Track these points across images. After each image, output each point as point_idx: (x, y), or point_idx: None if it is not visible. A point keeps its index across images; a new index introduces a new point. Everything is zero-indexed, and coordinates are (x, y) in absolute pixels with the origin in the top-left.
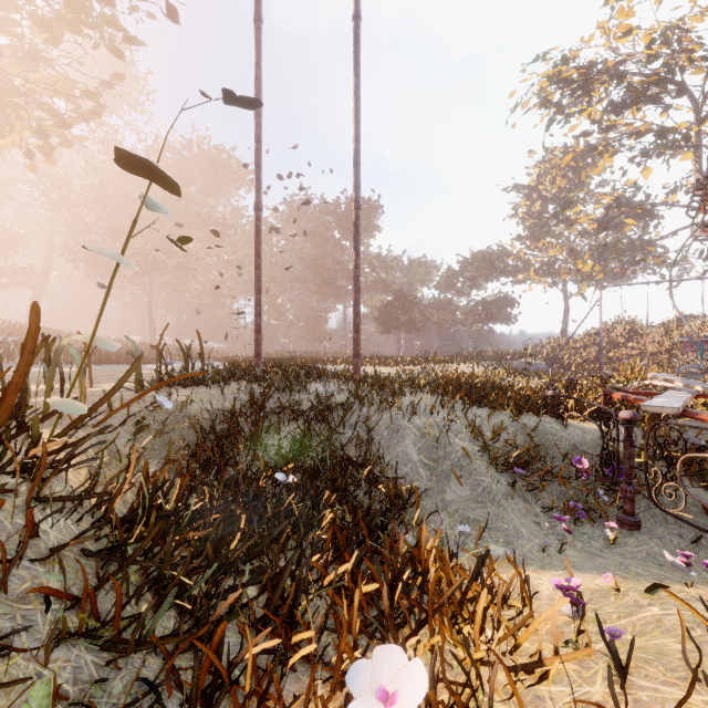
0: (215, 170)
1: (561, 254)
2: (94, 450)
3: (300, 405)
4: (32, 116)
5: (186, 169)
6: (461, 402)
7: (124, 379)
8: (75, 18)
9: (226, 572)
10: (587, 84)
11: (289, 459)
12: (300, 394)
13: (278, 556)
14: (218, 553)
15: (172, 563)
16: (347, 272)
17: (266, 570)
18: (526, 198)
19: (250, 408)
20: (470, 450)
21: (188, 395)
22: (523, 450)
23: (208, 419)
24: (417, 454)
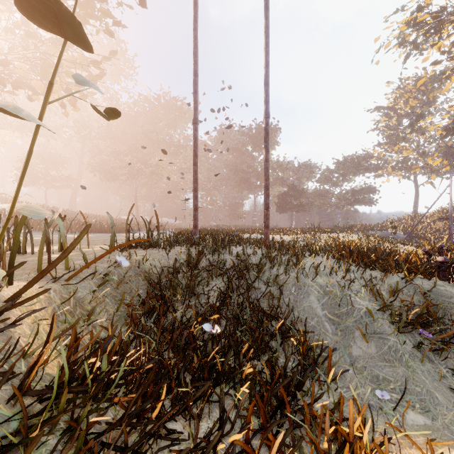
0: (173, 112)
1: (413, 155)
2: (61, 300)
3: (224, 264)
4: (64, 81)
5: (156, 113)
6: (354, 264)
7: (73, 245)
8: (85, 13)
9: (150, 434)
10: (439, 24)
11: (215, 309)
12: (224, 255)
13: (201, 415)
14: (139, 423)
15: (87, 441)
16: (257, 173)
17: (184, 453)
18: (384, 116)
19: (188, 266)
20: (371, 309)
21: (144, 255)
22: (422, 311)
23: (157, 273)
24: (321, 309)
